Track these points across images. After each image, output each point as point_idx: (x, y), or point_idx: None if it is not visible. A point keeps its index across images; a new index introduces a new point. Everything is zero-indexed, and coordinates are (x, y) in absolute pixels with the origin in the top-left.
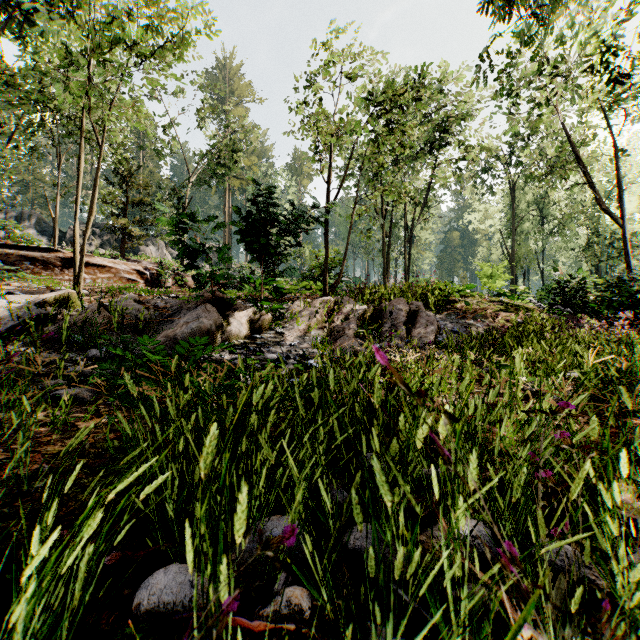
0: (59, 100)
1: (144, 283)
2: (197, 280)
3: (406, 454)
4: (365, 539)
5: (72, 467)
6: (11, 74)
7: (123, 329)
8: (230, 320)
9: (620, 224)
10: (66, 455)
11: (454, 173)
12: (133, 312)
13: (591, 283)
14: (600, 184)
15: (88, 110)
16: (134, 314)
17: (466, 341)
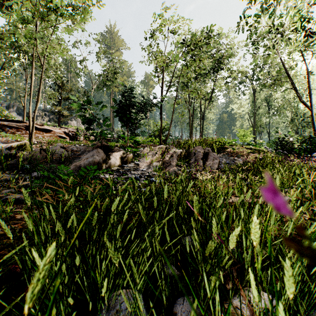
0: (19, 40)
1: (68, 139)
2: (93, 136)
3: (220, 251)
4: (189, 312)
5: (2, 246)
6: (1, 33)
7: (53, 161)
8: (110, 157)
9: (310, 109)
10: (2, 237)
11: (225, 84)
12: (59, 153)
13: (295, 139)
14: (298, 90)
15: (36, 46)
16: (59, 154)
17: (234, 168)
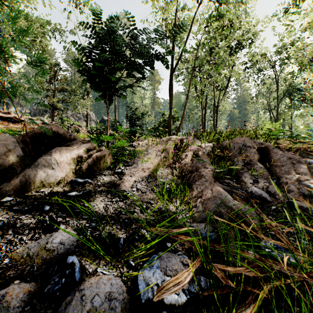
0: None
1: None
2: None
3: None
4: None
5: None
6: None
7: None
8: (39, 158)
9: None
10: None
11: (243, 70)
12: None
13: None
14: None
15: None
16: None
17: None
